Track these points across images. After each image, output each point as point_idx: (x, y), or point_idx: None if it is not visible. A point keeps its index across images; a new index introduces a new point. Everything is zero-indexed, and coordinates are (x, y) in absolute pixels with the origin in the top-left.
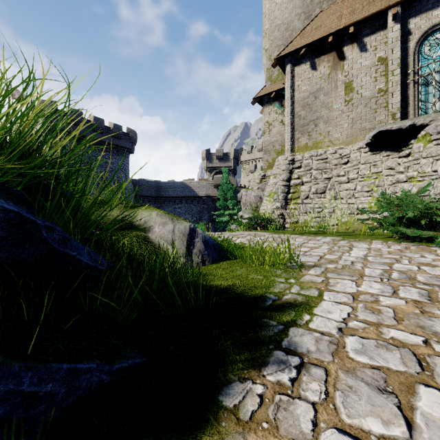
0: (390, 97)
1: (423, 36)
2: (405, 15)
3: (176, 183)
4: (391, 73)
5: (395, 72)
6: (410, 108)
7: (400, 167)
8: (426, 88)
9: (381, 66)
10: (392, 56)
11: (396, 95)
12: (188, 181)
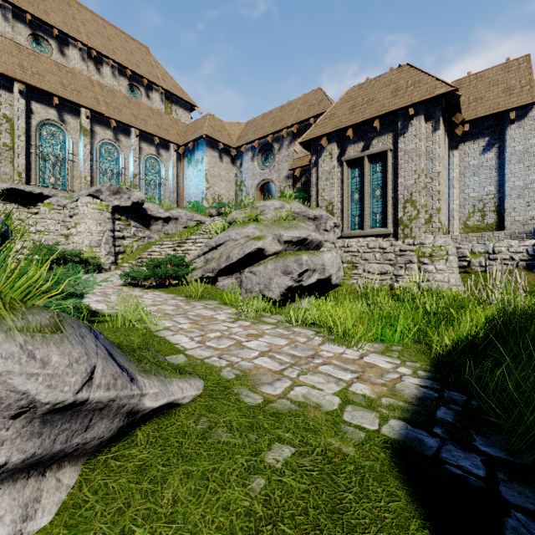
0: (17, 157)
1: (43, 121)
2: (29, 95)
3: None
4: (18, 137)
5: (22, 138)
6: (33, 173)
7: (30, 221)
8: (45, 163)
9: (7, 123)
10: (19, 122)
11: (22, 158)
12: None
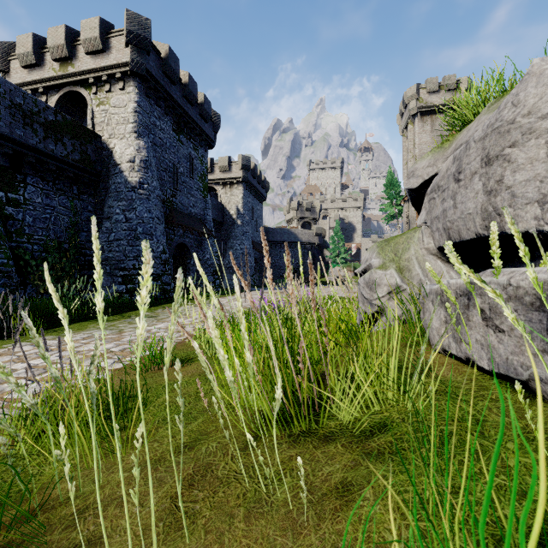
0: None
1: None
2: None
3: (283, 230)
4: None
5: None
6: None
7: None
8: None
9: None
10: None
11: None
12: (293, 228)
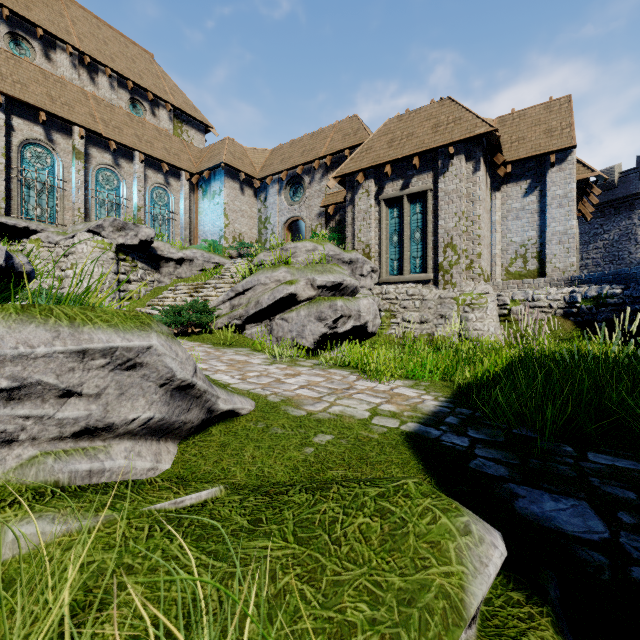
0: None
1: (26, 141)
2: (9, 108)
3: None
4: None
5: (0, 160)
6: (14, 202)
7: None
8: (29, 190)
9: None
10: None
11: (1, 184)
12: None
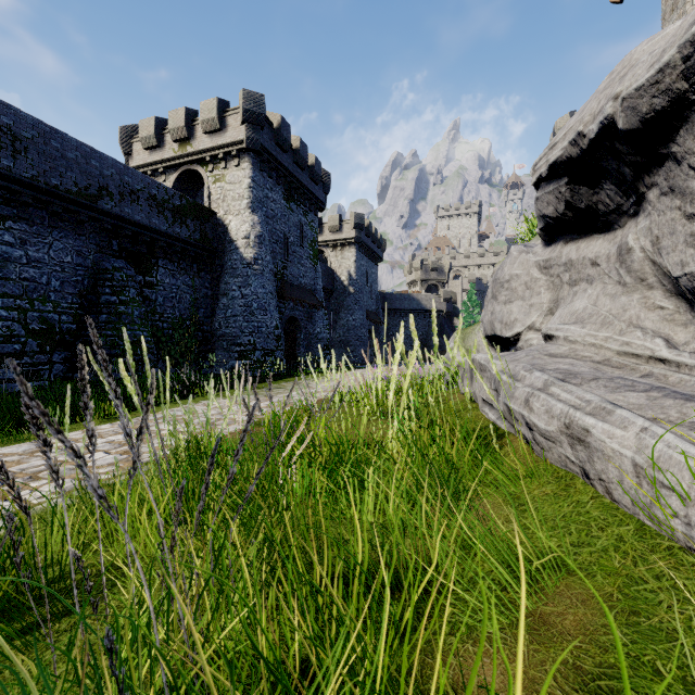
0: None
1: None
2: None
3: (403, 295)
4: None
5: None
6: None
7: None
8: None
9: None
10: None
11: None
12: (415, 293)
